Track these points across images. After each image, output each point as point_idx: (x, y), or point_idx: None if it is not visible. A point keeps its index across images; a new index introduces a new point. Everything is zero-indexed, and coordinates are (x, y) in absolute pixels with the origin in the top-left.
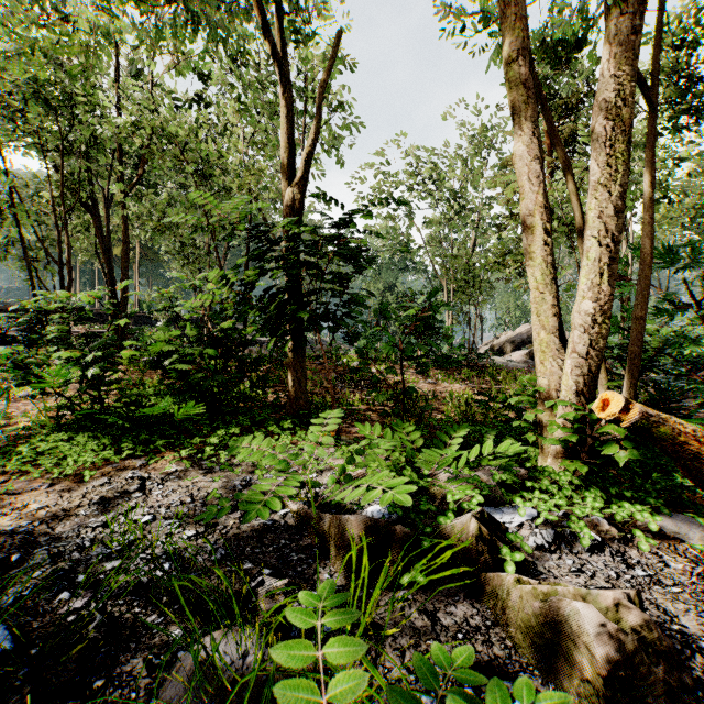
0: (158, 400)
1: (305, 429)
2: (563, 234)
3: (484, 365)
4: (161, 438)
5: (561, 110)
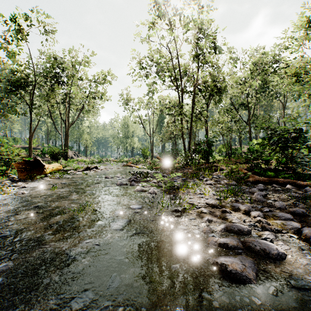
0: None
1: None
2: None
3: None
4: None
5: None
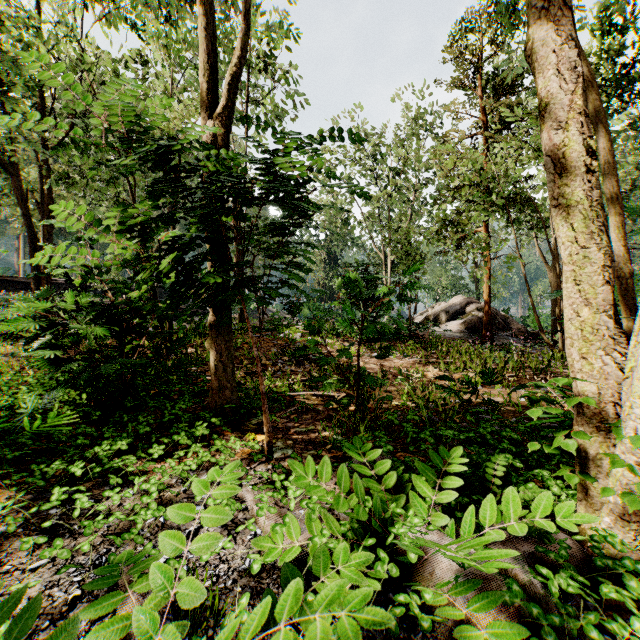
0: (44, 390)
1: (230, 429)
2: (502, 208)
3: (425, 336)
4: (6, 460)
5: (498, 89)
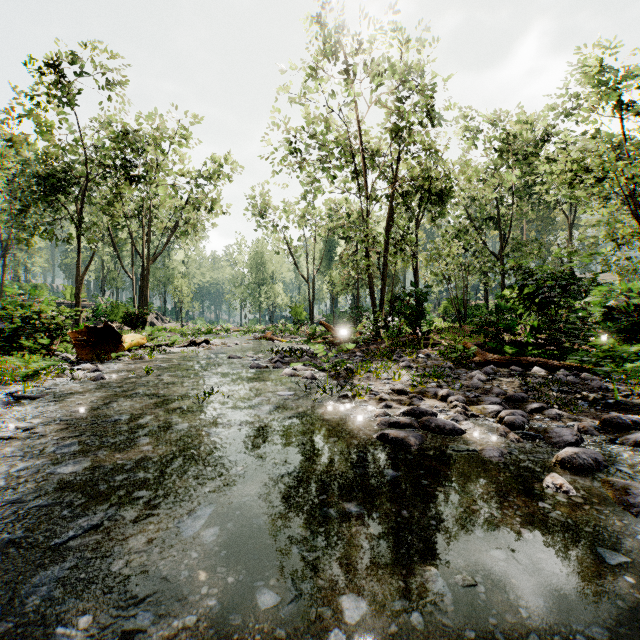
0: None
1: None
2: None
3: None
4: None
5: None
